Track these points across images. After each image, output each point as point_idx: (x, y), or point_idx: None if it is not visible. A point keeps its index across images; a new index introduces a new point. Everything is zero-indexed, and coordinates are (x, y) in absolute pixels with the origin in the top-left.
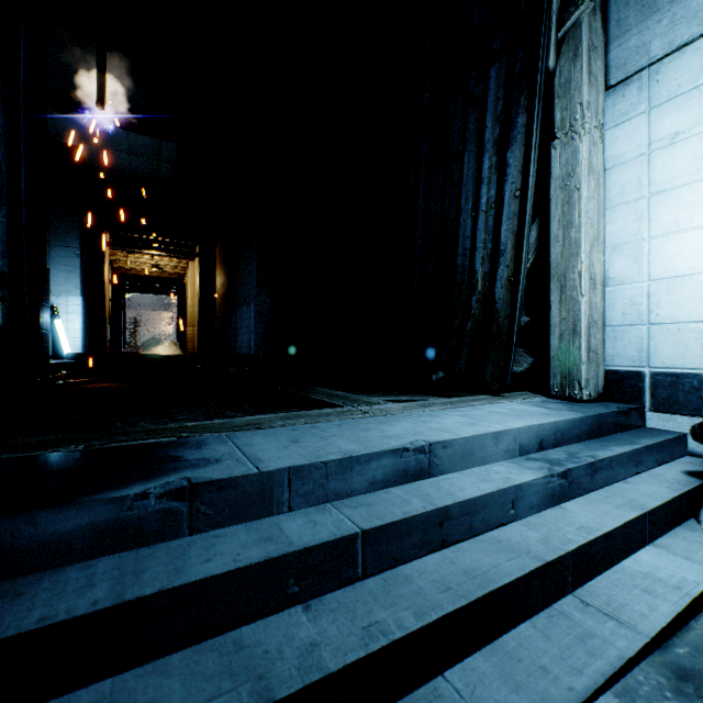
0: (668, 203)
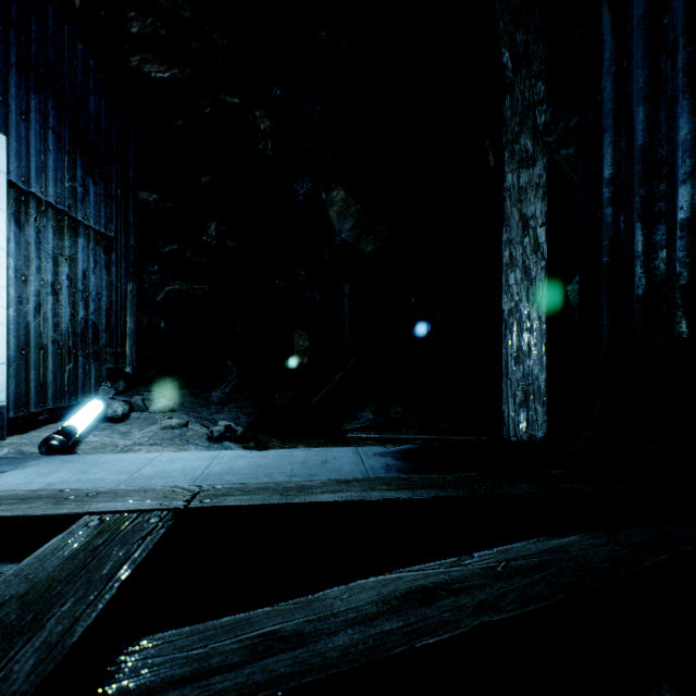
0: None
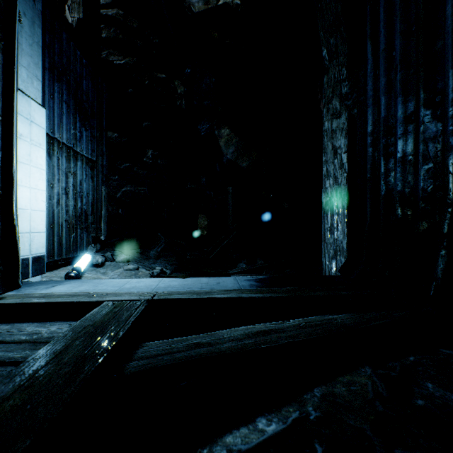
0: (19, 169)
